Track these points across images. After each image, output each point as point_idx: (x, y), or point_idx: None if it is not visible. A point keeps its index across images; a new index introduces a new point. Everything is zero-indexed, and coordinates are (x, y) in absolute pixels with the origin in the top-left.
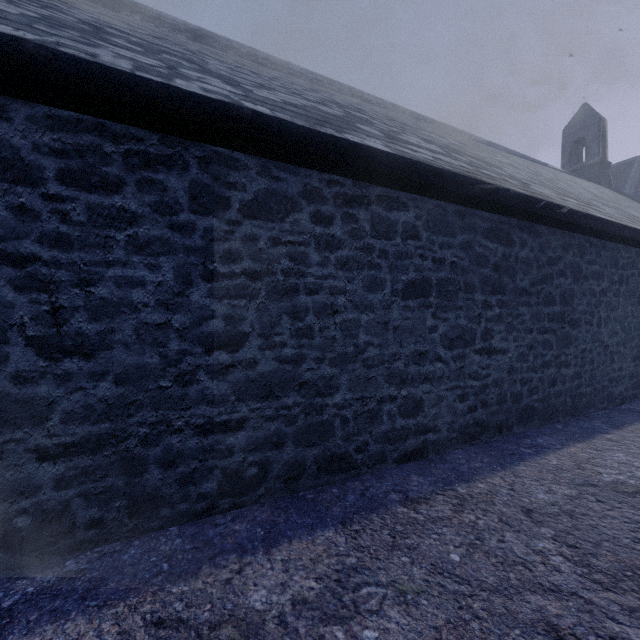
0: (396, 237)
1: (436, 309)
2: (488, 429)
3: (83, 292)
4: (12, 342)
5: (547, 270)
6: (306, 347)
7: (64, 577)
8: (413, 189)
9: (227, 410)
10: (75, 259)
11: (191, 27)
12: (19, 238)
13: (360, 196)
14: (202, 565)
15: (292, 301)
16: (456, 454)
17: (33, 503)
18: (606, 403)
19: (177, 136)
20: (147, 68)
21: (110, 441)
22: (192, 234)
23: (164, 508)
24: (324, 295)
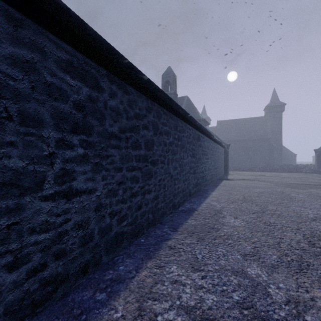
0: None
1: None
2: (67, 279)
3: None
4: None
5: (135, 122)
6: None
7: None
8: None
9: None
10: None
11: None
12: None
13: None
14: None
15: None
16: None
17: None
18: (172, 209)
19: None
20: None
21: None
22: None
23: None
24: None
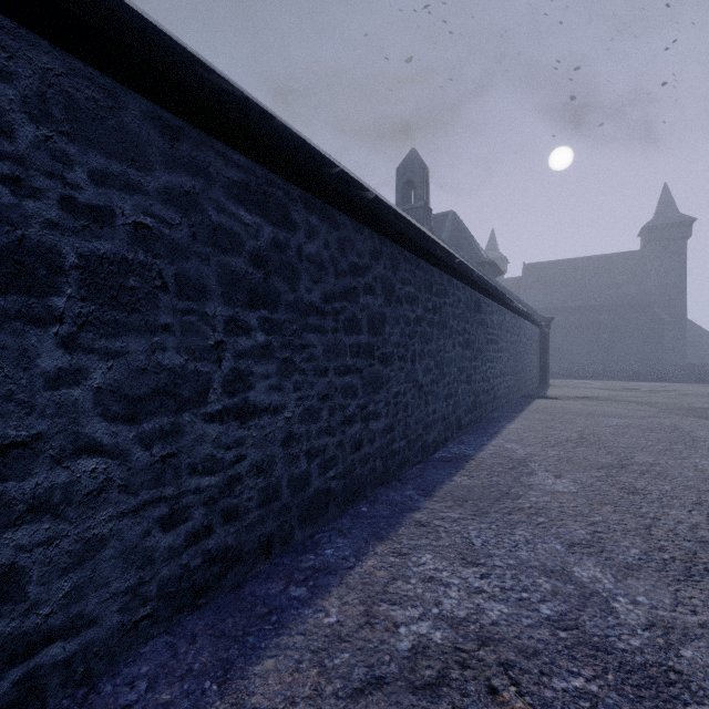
0: None
1: (79, 328)
2: (241, 559)
3: None
4: None
5: (350, 281)
6: None
7: None
8: None
9: None
10: None
11: None
12: None
13: None
14: None
15: None
16: (141, 660)
17: None
18: (421, 455)
19: None
20: None
21: None
22: None
23: None
24: None
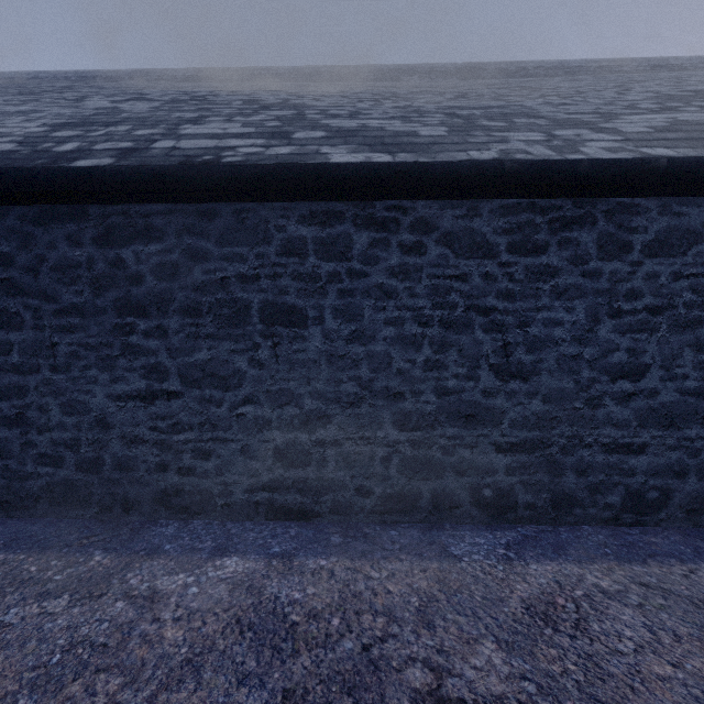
0: None
1: None
2: None
3: (522, 332)
4: (481, 368)
5: None
6: None
7: (526, 537)
8: None
9: (629, 434)
10: (517, 307)
11: (459, 66)
12: (485, 296)
13: None
14: (645, 558)
15: (694, 333)
16: None
17: (493, 481)
18: None
19: (586, 197)
20: (553, 147)
21: (539, 446)
22: (599, 279)
23: (577, 508)
24: None
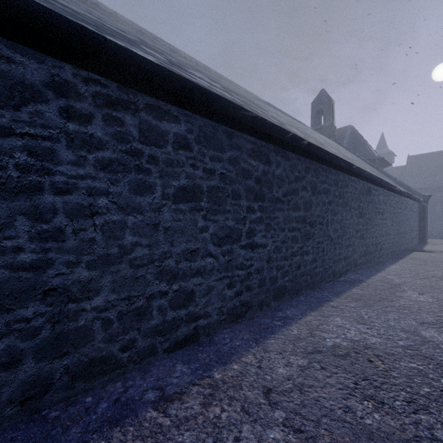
0: (167, 146)
1: (207, 212)
2: (252, 308)
3: None
4: None
5: (295, 185)
6: (54, 251)
7: None
8: (184, 104)
9: None
10: None
11: None
12: None
13: (126, 101)
14: None
15: (32, 200)
16: (224, 334)
17: None
18: (331, 277)
19: None
20: None
21: None
22: None
23: None
24: (80, 195)
